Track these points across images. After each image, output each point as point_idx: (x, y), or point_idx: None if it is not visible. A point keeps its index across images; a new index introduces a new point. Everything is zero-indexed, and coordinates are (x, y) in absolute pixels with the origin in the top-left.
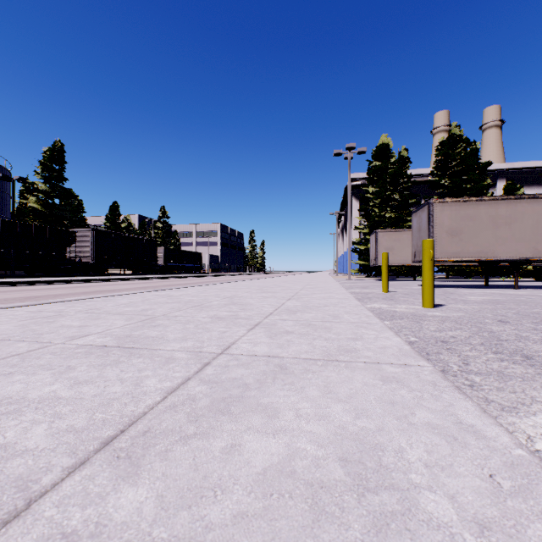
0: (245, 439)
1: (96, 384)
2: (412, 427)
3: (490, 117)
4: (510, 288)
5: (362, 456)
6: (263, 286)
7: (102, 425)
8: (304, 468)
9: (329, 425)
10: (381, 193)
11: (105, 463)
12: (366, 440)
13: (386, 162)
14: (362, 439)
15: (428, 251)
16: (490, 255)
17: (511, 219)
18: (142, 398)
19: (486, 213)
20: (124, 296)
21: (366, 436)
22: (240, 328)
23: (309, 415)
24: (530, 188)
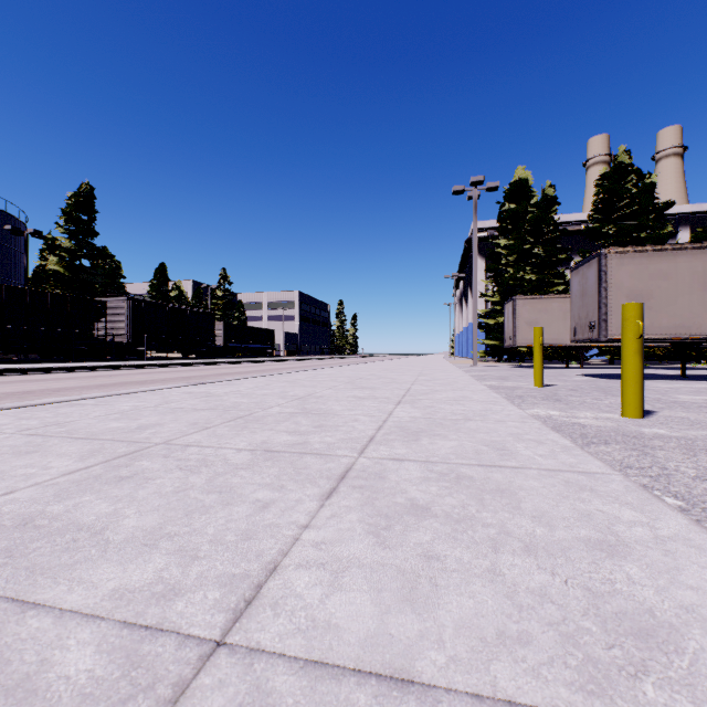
0: None
1: None
2: None
3: (667, 142)
4: None
5: None
6: (356, 377)
7: None
8: None
9: None
10: (517, 247)
11: None
12: None
13: (524, 204)
14: None
15: (632, 322)
16: (695, 330)
17: None
18: None
19: (688, 268)
20: (135, 396)
21: None
22: (305, 488)
23: None
24: None
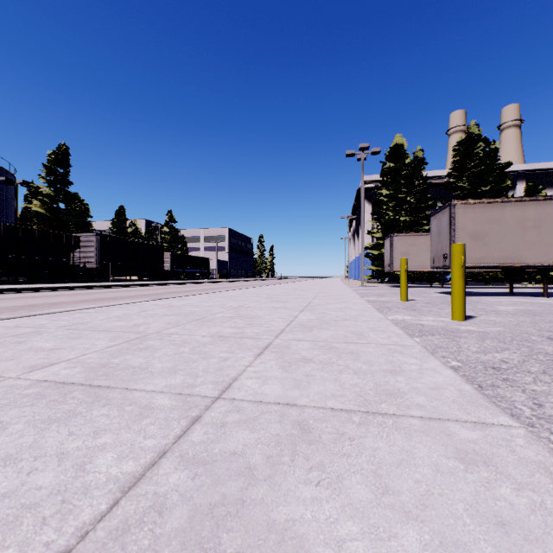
0: None
1: (20, 464)
2: None
3: (509, 116)
4: (538, 296)
5: None
6: (273, 294)
7: None
8: None
9: None
10: (395, 196)
11: None
12: None
13: (400, 163)
14: None
15: (458, 256)
16: (517, 260)
17: (539, 222)
18: (77, 504)
19: (512, 216)
20: (120, 307)
21: None
22: (246, 352)
23: None
24: (551, 190)
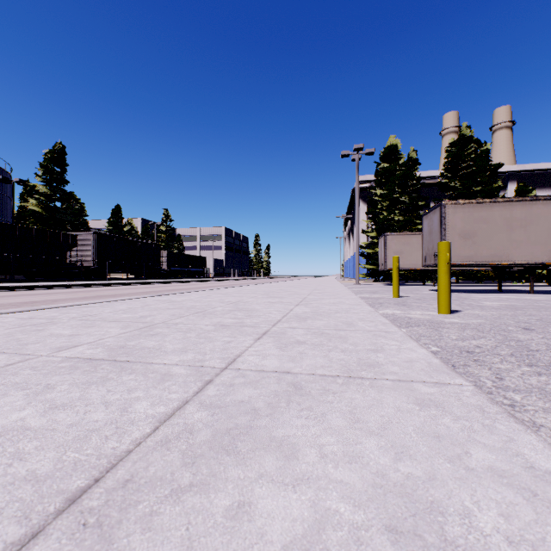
0: (256, 494)
1: (76, 408)
2: (472, 474)
3: (501, 118)
4: (525, 293)
5: (417, 524)
6: (269, 291)
7: (71, 470)
8: (340, 546)
9: (364, 471)
10: (389, 196)
11: (65, 536)
12: (416, 496)
13: (394, 163)
14: (410, 493)
15: (444, 253)
16: (505, 259)
17: (526, 222)
18: (128, 429)
19: (500, 215)
20: (123, 302)
21: (415, 489)
22: (247, 337)
23: (336, 455)
24: (542, 190)
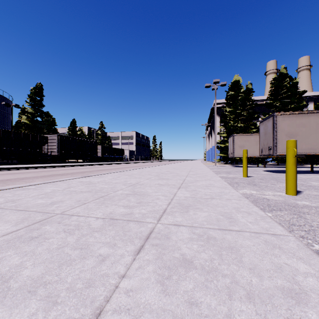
0: None
1: None
2: None
3: (303, 63)
4: None
5: None
6: (160, 172)
7: None
8: None
9: None
10: (234, 111)
11: None
12: None
13: (238, 92)
14: None
15: (291, 149)
16: (318, 151)
17: None
18: None
19: (315, 122)
20: (55, 183)
21: None
22: (127, 246)
23: None
24: None
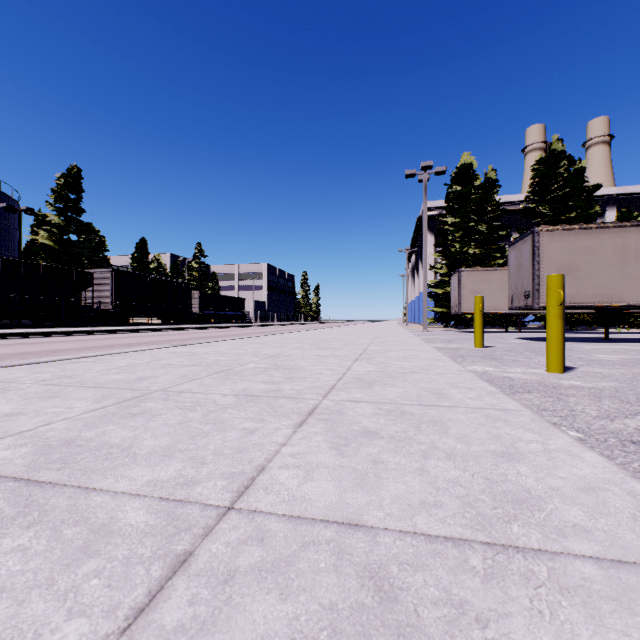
0: None
1: None
2: None
3: (596, 131)
4: None
5: None
6: (319, 340)
7: None
8: None
9: None
10: (463, 224)
11: None
12: None
13: (469, 186)
14: None
15: (555, 291)
16: (616, 299)
17: None
18: None
19: (610, 245)
20: (128, 355)
21: None
22: (281, 421)
23: None
24: None
